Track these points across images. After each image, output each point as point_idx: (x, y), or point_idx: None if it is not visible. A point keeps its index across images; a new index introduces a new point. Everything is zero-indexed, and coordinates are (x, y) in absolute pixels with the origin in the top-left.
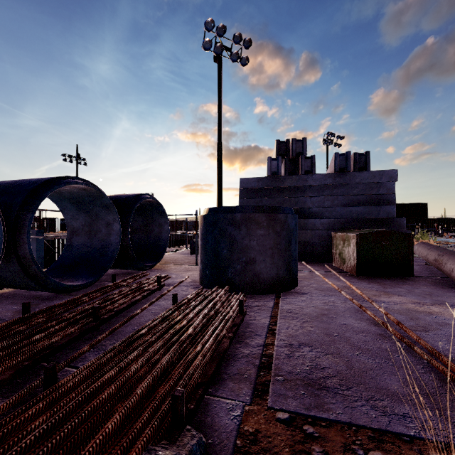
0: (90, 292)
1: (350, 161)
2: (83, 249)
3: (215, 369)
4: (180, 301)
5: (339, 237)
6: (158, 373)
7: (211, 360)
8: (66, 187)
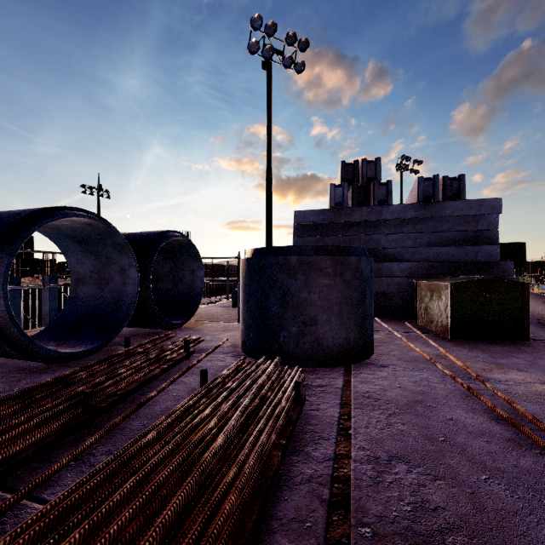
0: (90, 364)
1: (439, 188)
2: (91, 302)
3: (258, 514)
4: (211, 381)
5: (425, 286)
6: (156, 540)
7: (252, 494)
8: (65, 221)
